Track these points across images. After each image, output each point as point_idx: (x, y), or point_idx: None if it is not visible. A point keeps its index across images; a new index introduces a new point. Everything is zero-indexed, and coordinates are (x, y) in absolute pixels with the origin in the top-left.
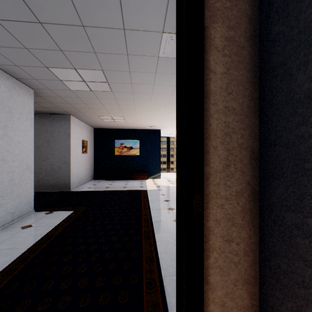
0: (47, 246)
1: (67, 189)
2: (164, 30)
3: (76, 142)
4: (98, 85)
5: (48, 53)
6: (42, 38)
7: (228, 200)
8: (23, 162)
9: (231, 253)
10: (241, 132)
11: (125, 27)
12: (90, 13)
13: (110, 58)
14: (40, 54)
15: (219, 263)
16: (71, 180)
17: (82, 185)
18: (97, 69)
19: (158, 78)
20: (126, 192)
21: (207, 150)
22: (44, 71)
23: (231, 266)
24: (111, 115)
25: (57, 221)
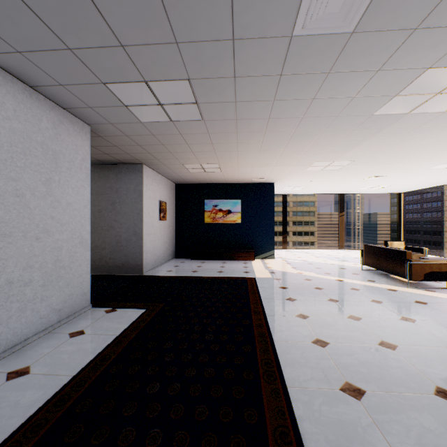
0: (99, 377)
1: (138, 272)
2: None
3: (151, 204)
4: (182, 109)
5: (103, 54)
6: (90, 23)
7: None
8: (74, 234)
9: None
10: None
11: None
12: None
13: (202, 51)
14: (91, 58)
15: None
16: (144, 259)
17: (159, 267)
18: (180, 78)
19: (283, 86)
20: (223, 281)
21: None
22: (100, 92)
23: None
24: (201, 162)
25: (121, 326)
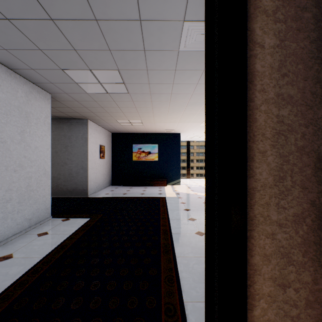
0: (60, 257)
1: (85, 195)
2: (185, 18)
3: (94, 147)
4: (114, 86)
5: (62, 53)
6: (54, 37)
7: (282, 227)
8: (40, 168)
9: (286, 303)
10: (302, 130)
11: (141, 17)
12: (103, 4)
13: (126, 55)
14: (54, 55)
15: (268, 317)
16: (88, 186)
17: (99, 191)
18: (112, 69)
19: (178, 76)
20: (144, 200)
21: (252, 156)
22: (59, 74)
23: (286, 321)
24: (129, 119)
25: (73, 229)
